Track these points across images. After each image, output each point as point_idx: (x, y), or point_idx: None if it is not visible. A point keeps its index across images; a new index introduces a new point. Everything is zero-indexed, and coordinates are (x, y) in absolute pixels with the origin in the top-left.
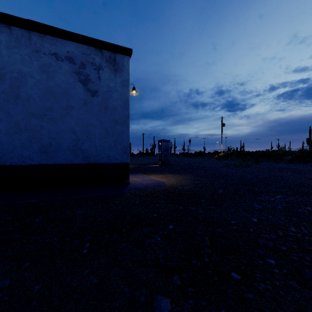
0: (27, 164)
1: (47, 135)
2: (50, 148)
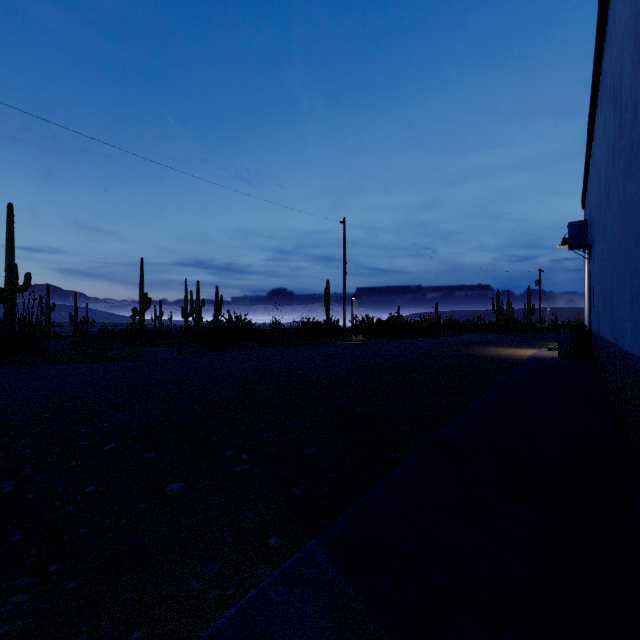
0: (624, 349)
1: (633, 229)
2: (635, 287)
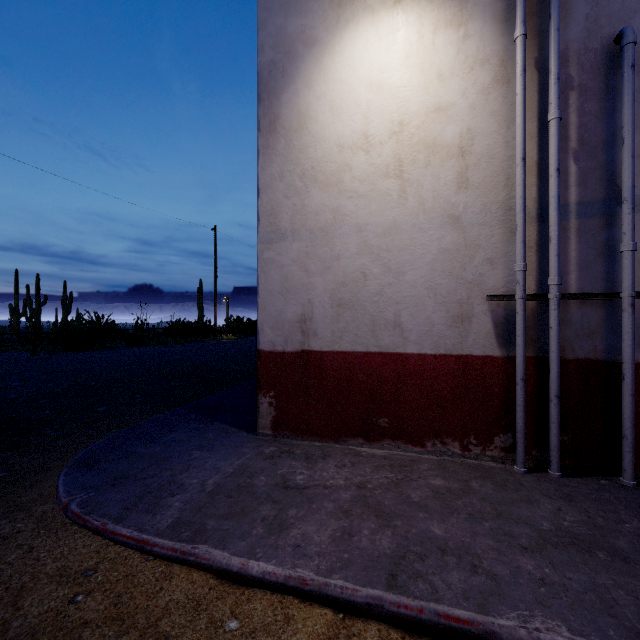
0: None
1: None
2: None
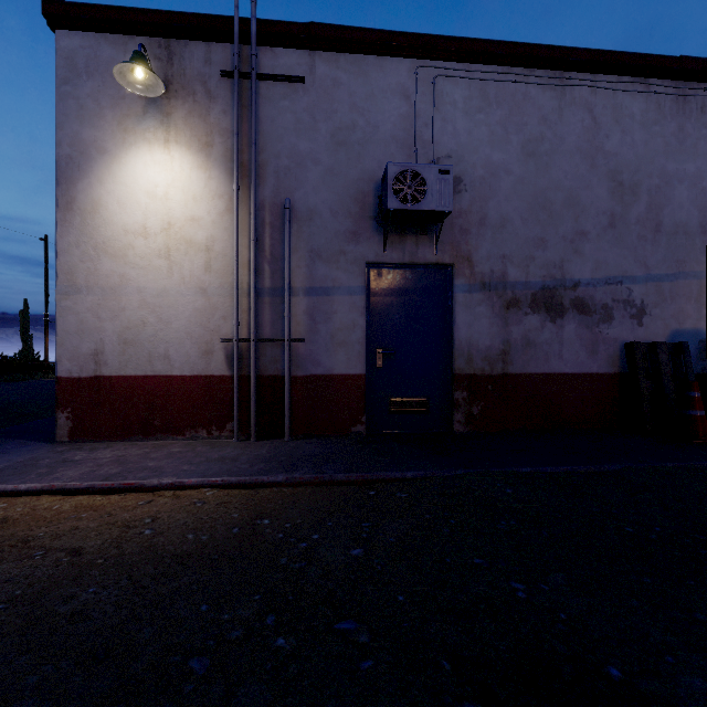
0: None
1: None
2: None
